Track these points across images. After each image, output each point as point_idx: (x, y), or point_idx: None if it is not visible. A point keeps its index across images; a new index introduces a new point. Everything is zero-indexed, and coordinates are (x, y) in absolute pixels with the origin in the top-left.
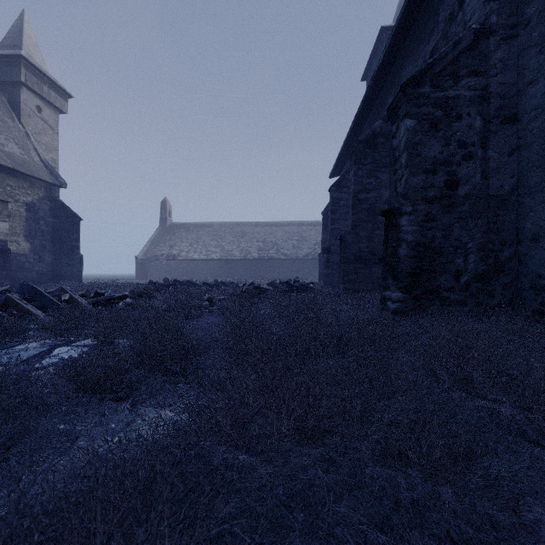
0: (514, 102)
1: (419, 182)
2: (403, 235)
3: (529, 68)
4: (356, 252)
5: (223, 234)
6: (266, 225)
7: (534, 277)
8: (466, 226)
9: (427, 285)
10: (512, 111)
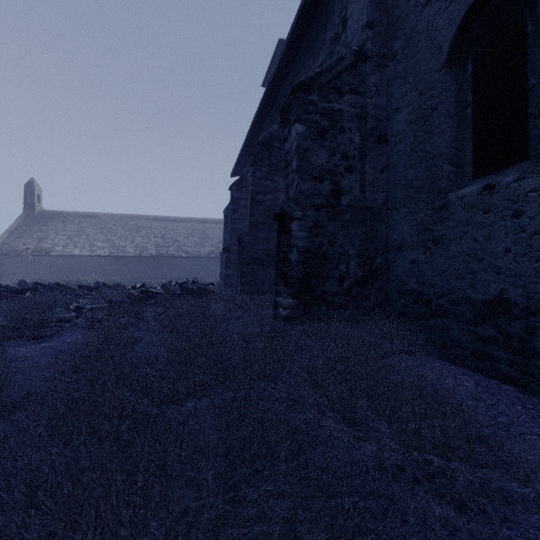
0: (385, 125)
1: (308, 188)
2: (294, 240)
3: (395, 97)
4: (254, 253)
5: (113, 227)
6: (165, 220)
7: (399, 282)
8: (348, 234)
9: (316, 291)
10: (383, 132)
